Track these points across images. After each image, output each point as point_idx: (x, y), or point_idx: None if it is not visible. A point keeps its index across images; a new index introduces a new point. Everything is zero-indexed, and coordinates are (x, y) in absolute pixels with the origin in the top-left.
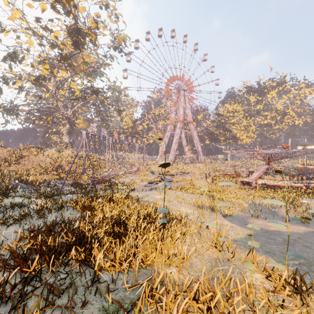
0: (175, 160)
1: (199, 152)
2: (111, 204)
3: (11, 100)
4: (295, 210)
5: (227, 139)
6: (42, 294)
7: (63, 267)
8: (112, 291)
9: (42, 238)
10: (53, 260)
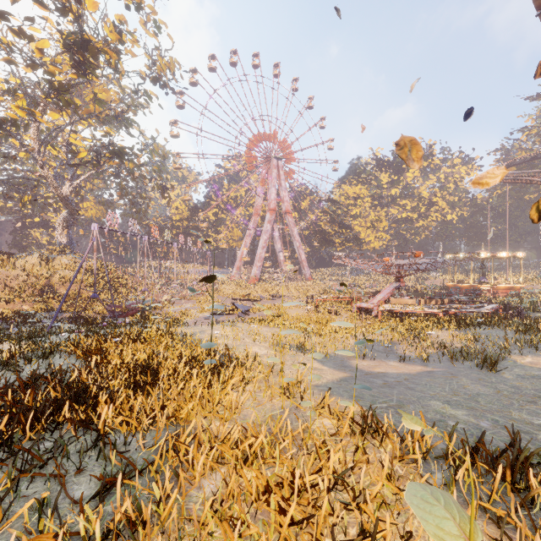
0: (263, 275)
1: (303, 263)
2: (136, 344)
3: None
4: (418, 345)
5: (346, 242)
6: (14, 463)
7: (49, 434)
8: (123, 453)
9: (14, 397)
10: (32, 425)
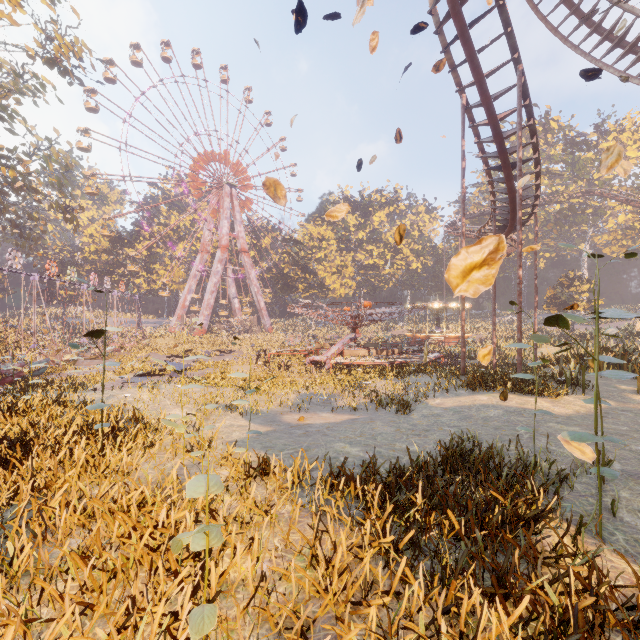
0: (213, 326)
1: (262, 311)
2: (7, 416)
3: None
4: (355, 396)
5: (310, 288)
6: None
7: None
8: None
9: None
10: None
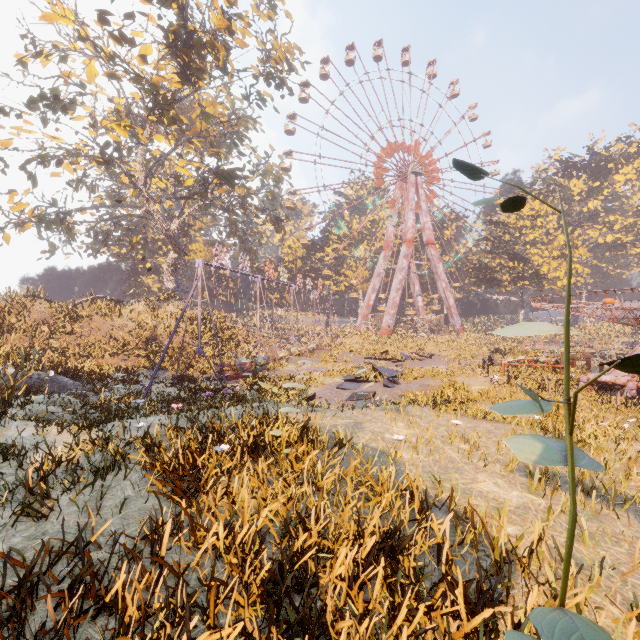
0: (397, 326)
1: (451, 310)
2: (256, 468)
3: (54, 199)
4: None
5: (519, 279)
6: None
7: None
8: None
9: None
10: None
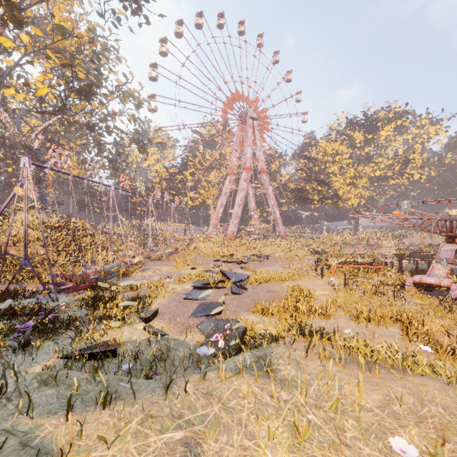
0: (239, 233)
1: (277, 221)
2: None
3: None
4: None
5: (325, 199)
6: None
7: None
8: None
9: None
10: None
